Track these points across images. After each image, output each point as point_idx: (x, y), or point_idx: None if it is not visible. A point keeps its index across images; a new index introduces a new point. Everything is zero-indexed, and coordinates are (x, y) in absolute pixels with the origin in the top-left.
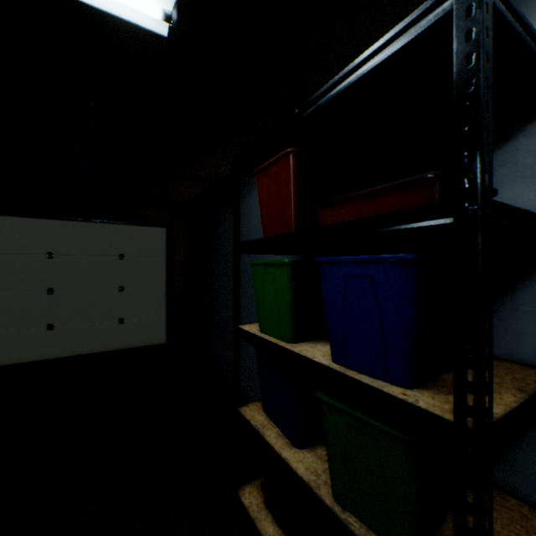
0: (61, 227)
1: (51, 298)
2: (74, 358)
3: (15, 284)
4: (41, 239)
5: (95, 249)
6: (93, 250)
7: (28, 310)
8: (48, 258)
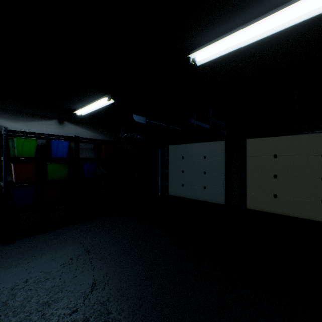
0: (280, 140)
1: (275, 180)
2: (287, 217)
3: (258, 171)
4: (269, 148)
5: (301, 151)
6: (300, 152)
7: (263, 185)
8: (273, 158)
